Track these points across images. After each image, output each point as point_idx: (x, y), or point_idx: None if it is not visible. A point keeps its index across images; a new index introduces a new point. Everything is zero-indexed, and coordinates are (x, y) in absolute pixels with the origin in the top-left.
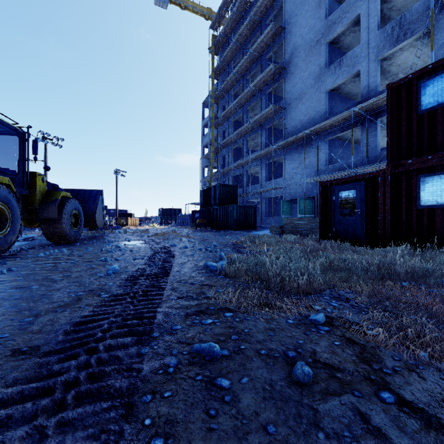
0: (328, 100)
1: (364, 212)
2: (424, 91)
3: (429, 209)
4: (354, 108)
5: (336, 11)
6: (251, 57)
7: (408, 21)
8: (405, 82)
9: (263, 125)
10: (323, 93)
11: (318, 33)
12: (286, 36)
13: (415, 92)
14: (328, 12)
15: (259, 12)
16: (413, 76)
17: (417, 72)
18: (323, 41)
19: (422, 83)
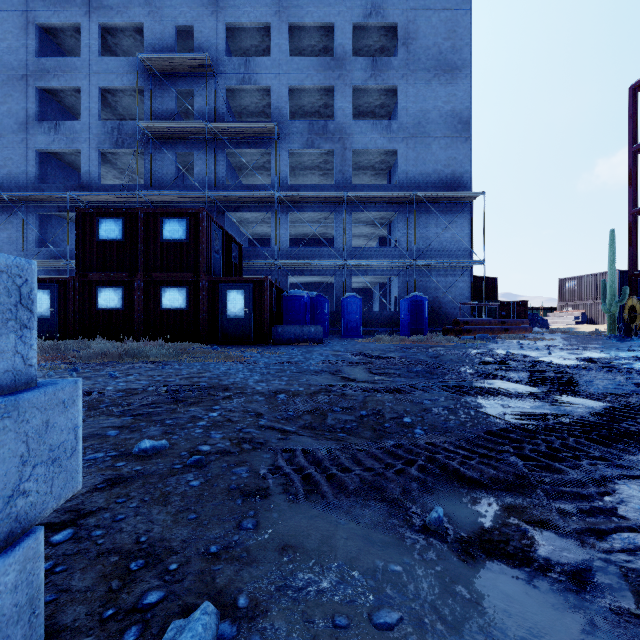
0: (41, 161)
1: (58, 311)
2: (101, 226)
3: (104, 311)
4: (70, 193)
5: (52, 59)
6: None
7: (126, 133)
8: (89, 212)
9: None
10: (33, 151)
11: (25, 66)
12: None
13: (96, 224)
14: (41, 48)
15: None
16: (94, 211)
17: (97, 209)
18: (33, 82)
19: (100, 219)
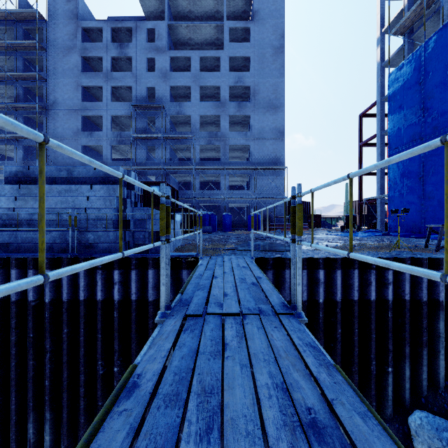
0: (82, 149)
1: None
2: None
3: None
4: None
5: (89, 103)
6: (5, 76)
7: (124, 137)
8: None
9: (19, 141)
10: (80, 145)
11: (76, 106)
12: (48, 86)
13: None
14: (82, 95)
15: (17, 45)
16: None
17: None
18: (80, 113)
19: None
